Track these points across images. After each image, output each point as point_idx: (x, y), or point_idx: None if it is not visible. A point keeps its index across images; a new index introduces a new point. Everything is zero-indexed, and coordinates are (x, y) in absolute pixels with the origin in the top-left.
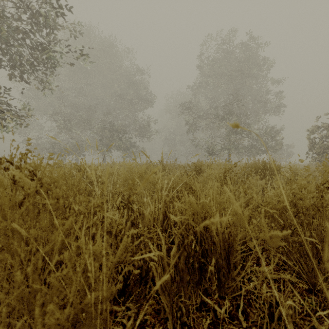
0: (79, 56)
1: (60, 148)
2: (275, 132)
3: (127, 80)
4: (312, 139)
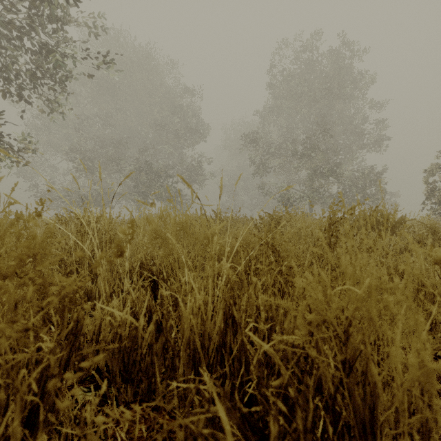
0: (100, 64)
1: (79, 198)
2: (375, 175)
3: (170, 104)
4: (431, 183)
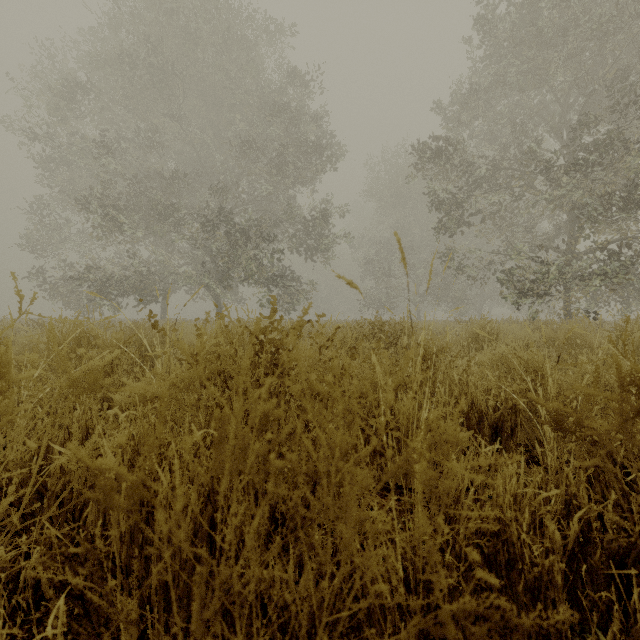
0: None
1: (99, 281)
2: None
3: (270, 104)
4: None
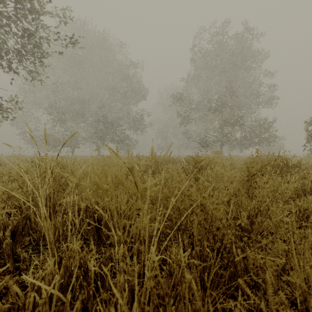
0: (68, 44)
1: (55, 141)
2: (268, 124)
3: (120, 74)
4: (310, 131)
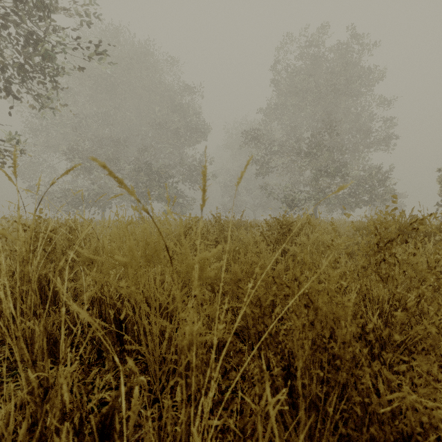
0: (92, 55)
1: (76, 198)
2: (383, 175)
3: (171, 103)
4: None
